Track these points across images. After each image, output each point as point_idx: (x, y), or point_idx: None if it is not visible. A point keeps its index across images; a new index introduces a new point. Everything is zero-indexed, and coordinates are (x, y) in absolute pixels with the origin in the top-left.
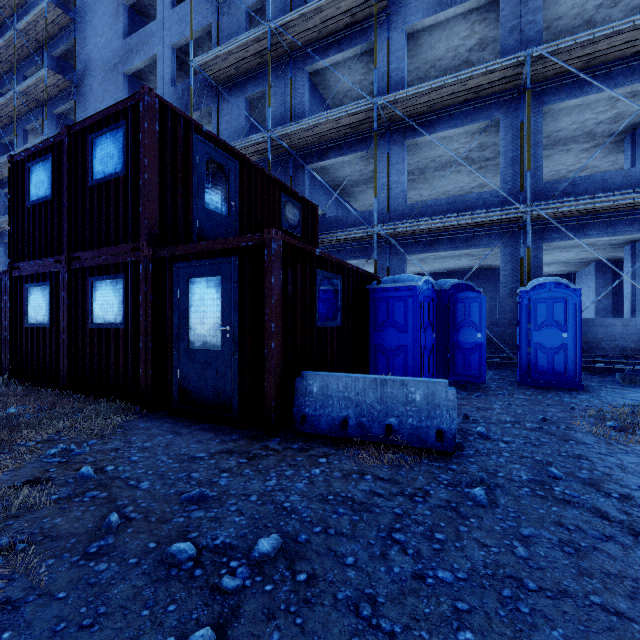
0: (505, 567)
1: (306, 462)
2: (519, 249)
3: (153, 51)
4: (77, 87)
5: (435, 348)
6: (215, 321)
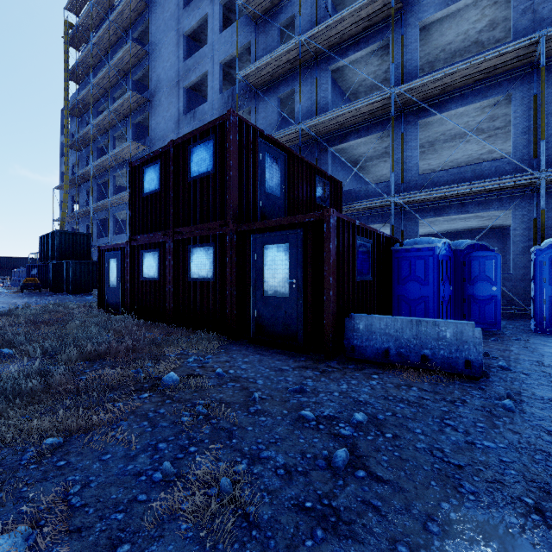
0: (535, 445)
1: (363, 377)
2: (532, 210)
3: (205, 68)
4: (150, 102)
5: (452, 299)
6: (284, 276)
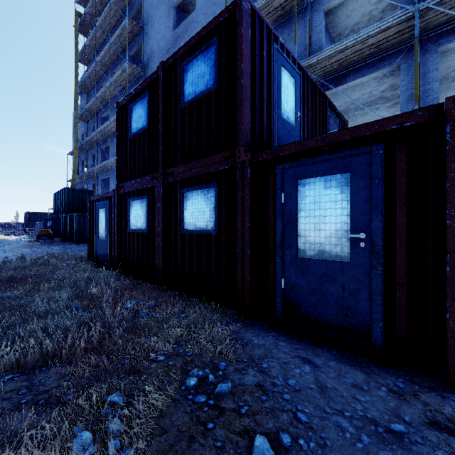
0: None
1: None
2: None
3: (193, 33)
4: (144, 72)
5: None
6: (338, 227)
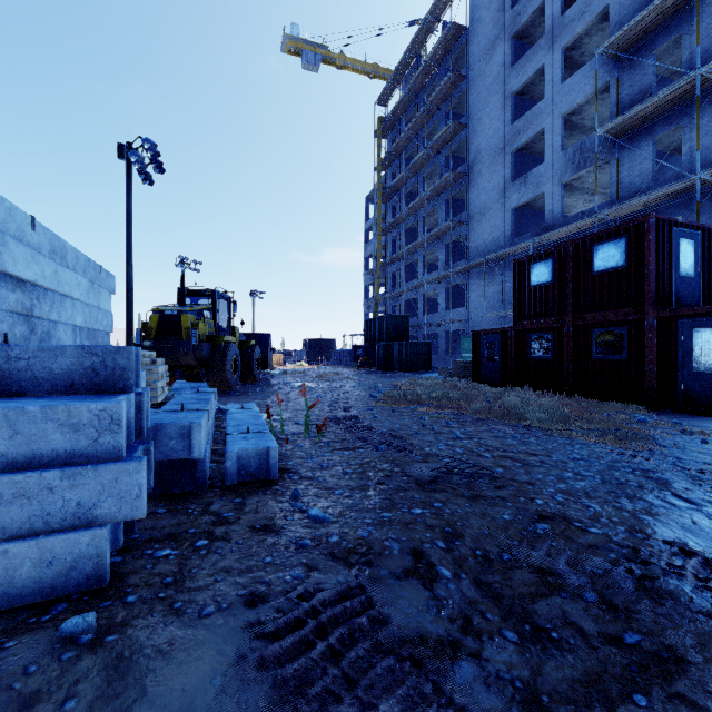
0: None
1: None
2: None
3: (541, 126)
4: (467, 175)
5: None
6: None
